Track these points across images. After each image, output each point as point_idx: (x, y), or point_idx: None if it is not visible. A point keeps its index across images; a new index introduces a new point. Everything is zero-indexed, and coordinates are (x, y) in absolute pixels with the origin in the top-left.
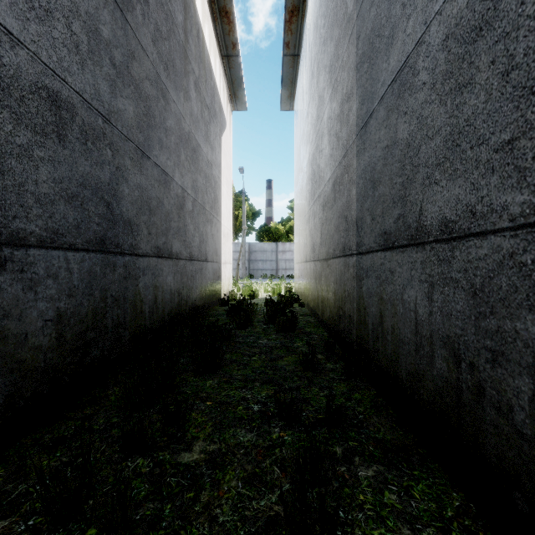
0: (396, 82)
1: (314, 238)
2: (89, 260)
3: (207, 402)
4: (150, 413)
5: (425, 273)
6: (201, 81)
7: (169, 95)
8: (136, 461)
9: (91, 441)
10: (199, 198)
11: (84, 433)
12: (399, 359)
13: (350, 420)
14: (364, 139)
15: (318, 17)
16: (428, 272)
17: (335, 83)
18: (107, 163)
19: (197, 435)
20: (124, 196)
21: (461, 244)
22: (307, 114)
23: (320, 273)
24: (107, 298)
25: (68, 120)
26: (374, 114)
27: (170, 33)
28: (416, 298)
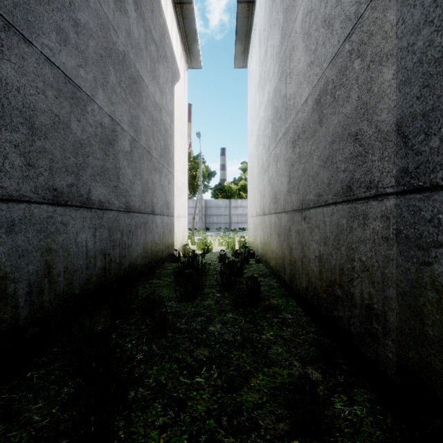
0: None
1: (277, 186)
2: None
3: None
4: None
5: None
6: (146, 7)
7: None
8: None
9: None
10: (142, 140)
11: None
12: None
13: None
14: None
15: None
16: None
17: None
18: None
19: None
20: None
21: None
22: (265, 52)
23: (287, 228)
24: None
25: None
26: None
27: None
28: None
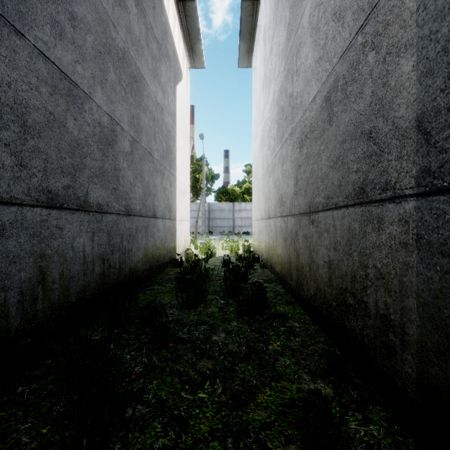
0: None
1: (283, 189)
2: None
3: None
4: None
5: None
6: (147, 3)
7: None
8: None
9: None
10: (143, 141)
11: None
12: None
13: None
14: None
15: None
16: None
17: None
18: None
19: None
20: None
21: None
22: (270, 50)
23: (294, 232)
24: None
25: None
26: None
27: None
28: None
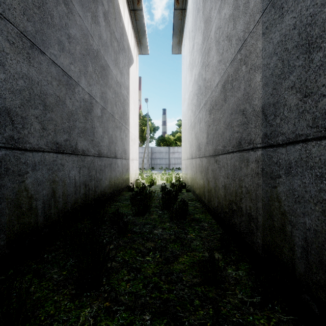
0: None
1: (200, 139)
2: None
3: None
4: None
5: None
6: (111, 16)
7: (73, 7)
8: None
9: None
10: (108, 108)
11: None
12: None
13: None
14: (283, 1)
15: None
16: None
17: None
18: None
19: None
20: None
21: None
22: (192, 46)
23: (206, 168)
24: None
25: None
26: None
27: None
28: None
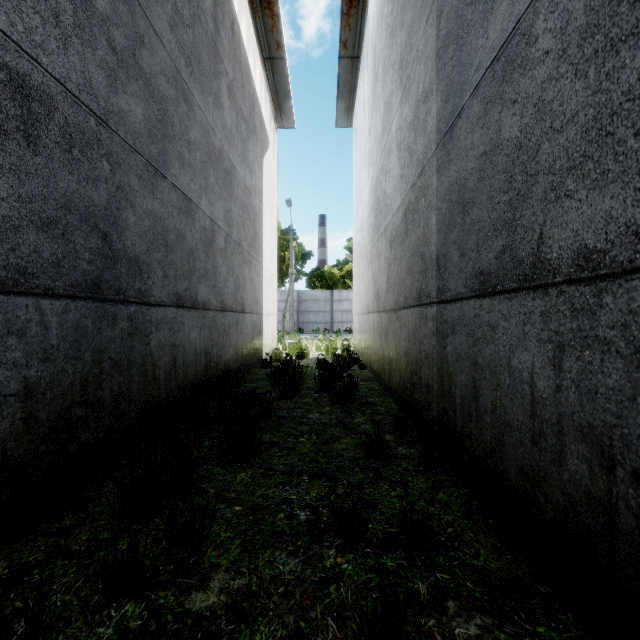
0: (499, 60)
1: (379, 283)
2: (75, 310)
3: (236, 506)
4: (154, 524)
5: (548, 329)
6: (237, 86)
7: (193, 99)
8: (124, 608)
9: (64, 572)
10: (234, 233)
11: (55, 558)
12: (503, 450)
13: (435, 537)
14: (449, 148)
15: (384, 4)
16: (554, 327)
17: (407, 81)
18: (103, 180)
19: (218, 561)
20: (129, 225)
21: (616, 285)
22: (369, 128)
23: (387, 328)
24: (103, 362)
25: (43, 117)
26: (465, 112)
27: (194, 20)
28: (533, 365)
